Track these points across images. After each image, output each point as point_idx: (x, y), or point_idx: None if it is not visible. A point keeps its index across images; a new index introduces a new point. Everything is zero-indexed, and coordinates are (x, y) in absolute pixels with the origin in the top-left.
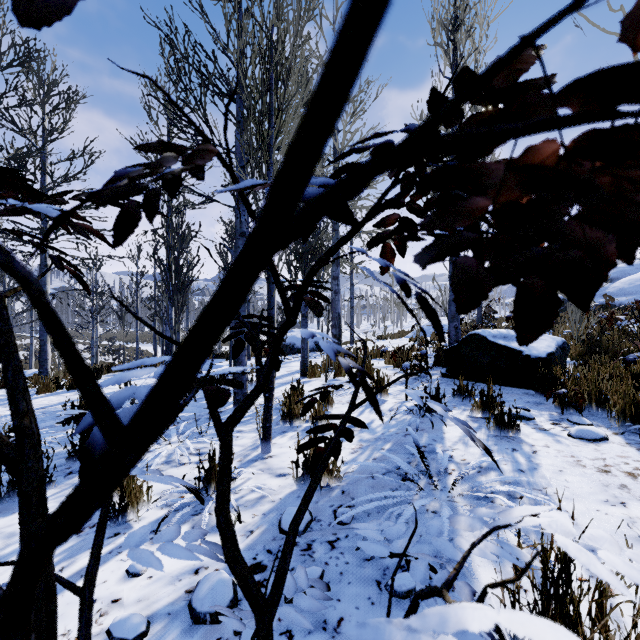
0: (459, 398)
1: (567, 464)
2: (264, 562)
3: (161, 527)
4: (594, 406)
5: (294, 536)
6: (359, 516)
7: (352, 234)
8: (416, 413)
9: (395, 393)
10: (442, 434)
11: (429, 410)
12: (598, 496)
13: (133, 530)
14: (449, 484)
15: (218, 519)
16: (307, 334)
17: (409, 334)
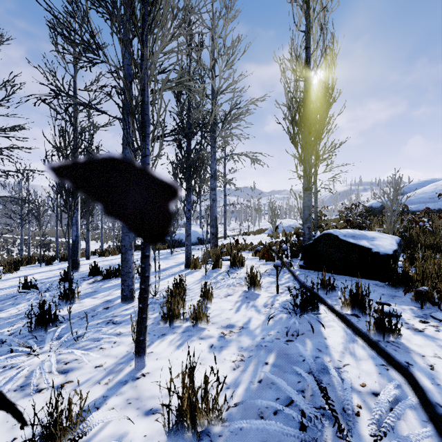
0: (322, 291)
1: None
2: None
3: None
4: None
5: None
6: None
7: None
8: (291, 311)
9: (266, 285)
10: (324, 340)
11: (304, 309)
12: None
13: None
14: (364, 438)
15: None
16: None
17: (266, 231)
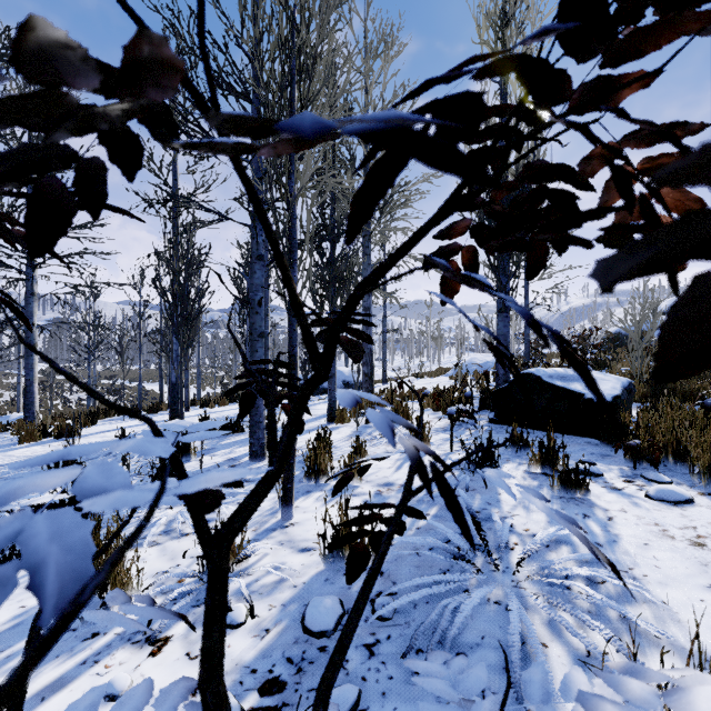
0: (512, 449)
1: (652, 535)
2: (283, 677)
3: (152, 624)
4: (671, 459)
5: (325, 707)
6: (403, 608)
7: (415, 242)
8: (464, 468)
9: (437, 443)
10: (497, 495)
11: (480, 465)
12: (698, 580)
13: (116, 629)
14: (512, 563)
15: (203, 697)
16: (347, 400)
17: (449, 372)
